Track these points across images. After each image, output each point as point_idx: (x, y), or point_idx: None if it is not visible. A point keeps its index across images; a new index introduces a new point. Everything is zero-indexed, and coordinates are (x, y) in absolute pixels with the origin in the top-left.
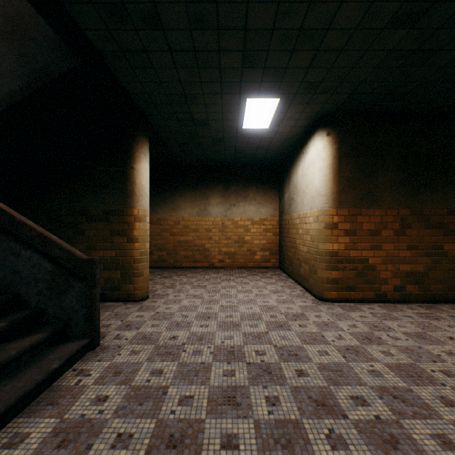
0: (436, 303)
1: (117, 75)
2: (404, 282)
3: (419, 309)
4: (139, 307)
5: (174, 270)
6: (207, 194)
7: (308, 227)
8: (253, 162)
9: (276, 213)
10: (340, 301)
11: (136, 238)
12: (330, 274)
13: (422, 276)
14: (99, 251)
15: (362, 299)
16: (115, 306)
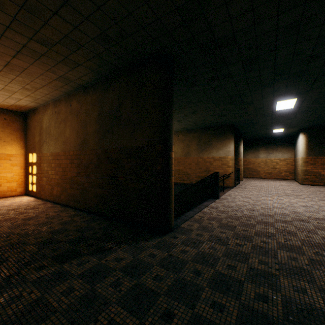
0: None
1: (240, 131)
2: None
3: None
4: (242, 182)
5: (244, 178)
6: (258, 149)
7: (299, 162)
8: (279, 136)
9: (292, 156)
10: (308, 185)
11: (239, 165)
12: (304, 176)
13: None
14: None
15: (318, 185)
16: None
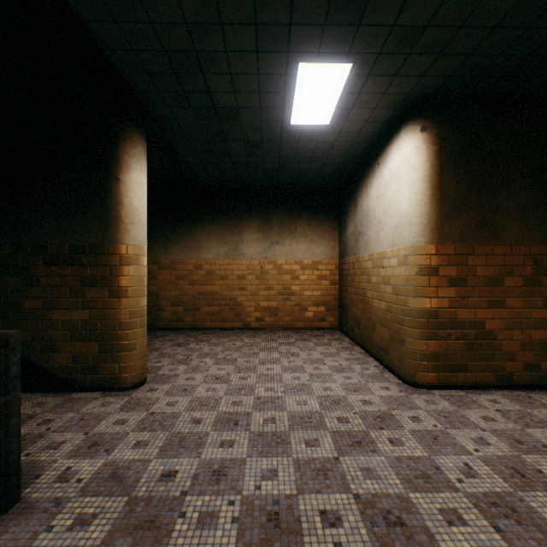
0: None
1: (71, 2)
2: (540, 358)
3: None
4: (125, 402)
5: (193, 333)
6: (239, 227)
7: (387, 273)
8: (303, 183)
9: (335, 254)
10: (442, 387)
11: (123, 290)
12: (427, 345)
13: None
14: (63, 311)
15: (476, 384)
16: (87, 399)
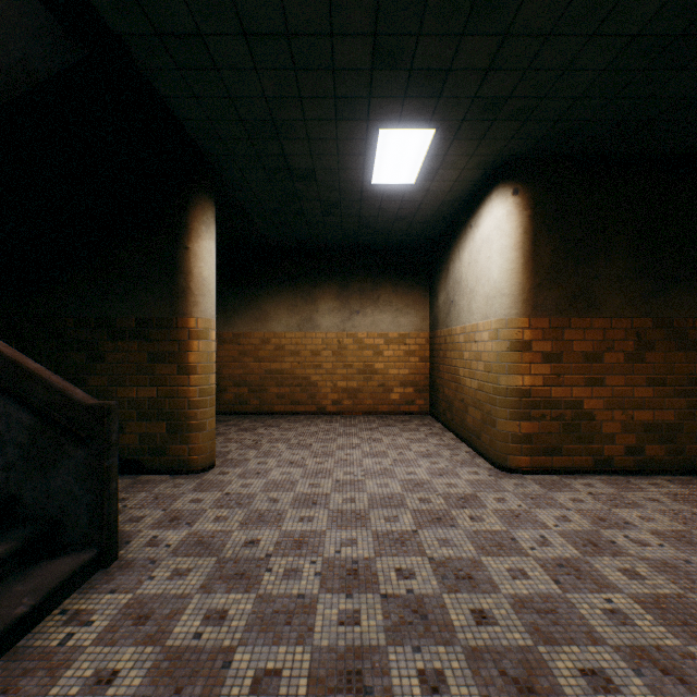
0: (695, 476)
1: (154, 82)
2: (642, 440)
3: (669, 486)
4: (197, 483)
5: (260, 417)
6: (313, 295)
7: (479, 349)
8: (388, 243)
9: (425, 326)
10: (536, 471)
11: (192, 367)
12: (519, 426)
13: (672, 429)
14: (130, 388)
15: (573, 469)
16: (156, 481)
